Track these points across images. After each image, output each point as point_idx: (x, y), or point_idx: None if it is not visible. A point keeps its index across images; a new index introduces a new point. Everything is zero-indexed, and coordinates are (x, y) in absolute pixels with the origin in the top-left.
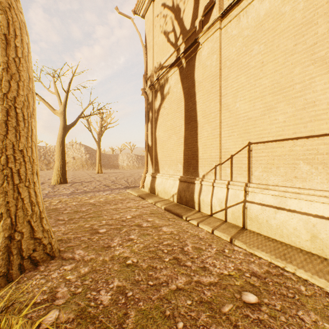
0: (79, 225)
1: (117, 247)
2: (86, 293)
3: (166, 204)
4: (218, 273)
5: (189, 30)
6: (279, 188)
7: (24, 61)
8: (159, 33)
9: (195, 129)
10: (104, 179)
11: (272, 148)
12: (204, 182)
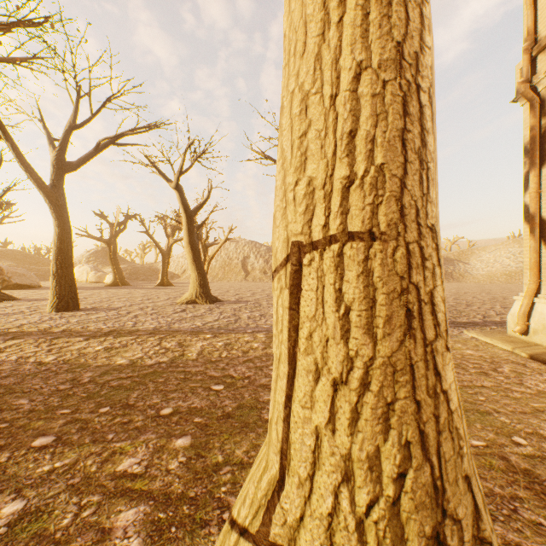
0: None
1: None
2: None
3: None
4: None
5: None
6: None
7: None
8: None
9: None
10: None
11: None
12: None
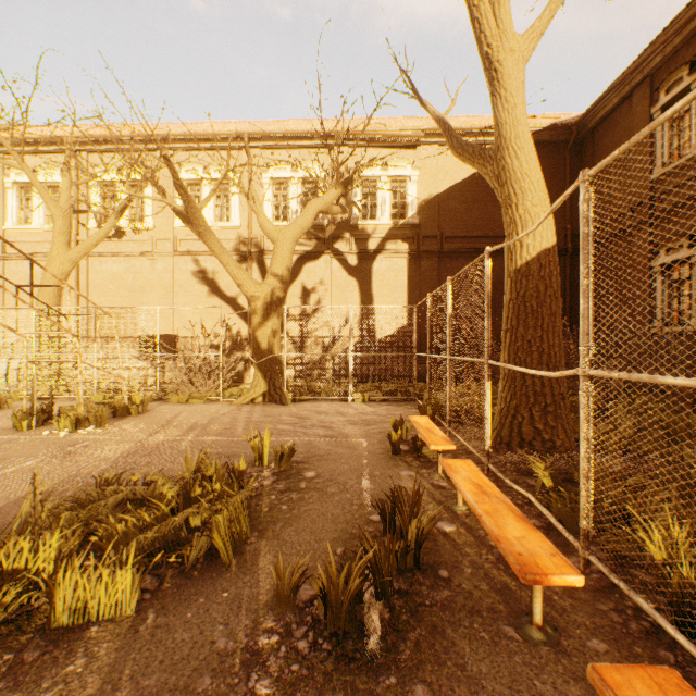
0: None
1: None
2: None
3: None
4: None
5: None
6: None
7: None
8: None
9: None
10: None
11: None
12: None
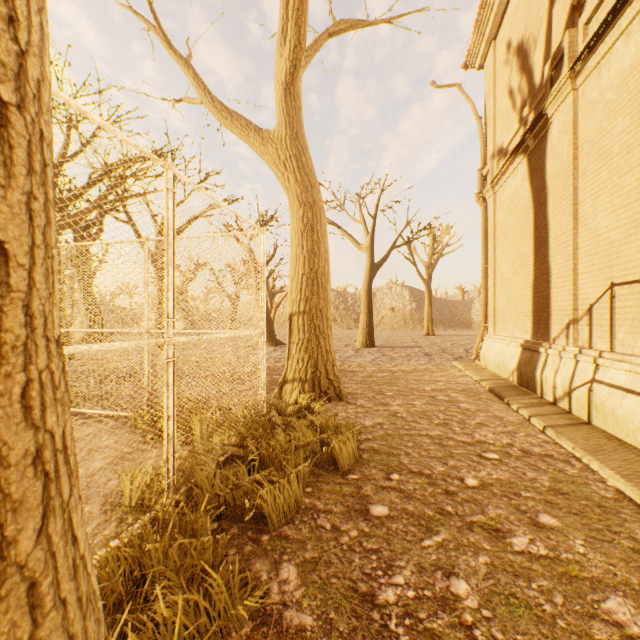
0: (369, 386)
1: (395, 405)
2: (356, 419)
3: (496, 383)
4: (480, 440)
5: (536, 92)
6: (635, 360)
7: (322, 239)
8: (501, 94)
9: (546, 260)
10: (430, 344)
11: (638, 294)
12: (549, 349)
